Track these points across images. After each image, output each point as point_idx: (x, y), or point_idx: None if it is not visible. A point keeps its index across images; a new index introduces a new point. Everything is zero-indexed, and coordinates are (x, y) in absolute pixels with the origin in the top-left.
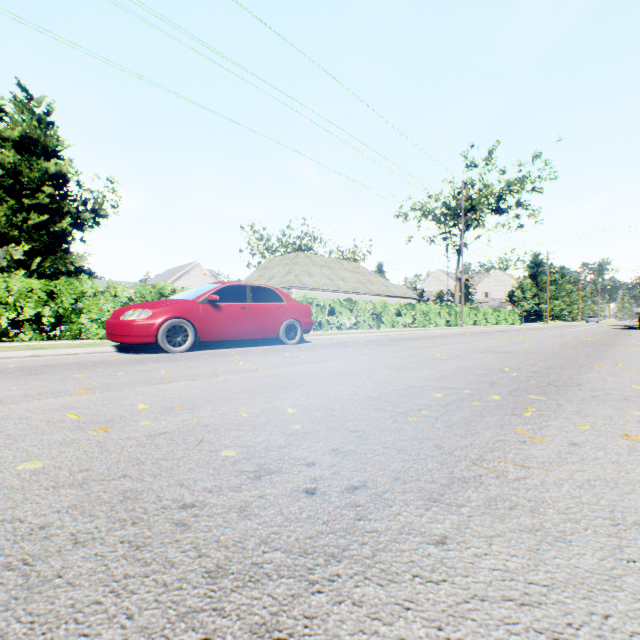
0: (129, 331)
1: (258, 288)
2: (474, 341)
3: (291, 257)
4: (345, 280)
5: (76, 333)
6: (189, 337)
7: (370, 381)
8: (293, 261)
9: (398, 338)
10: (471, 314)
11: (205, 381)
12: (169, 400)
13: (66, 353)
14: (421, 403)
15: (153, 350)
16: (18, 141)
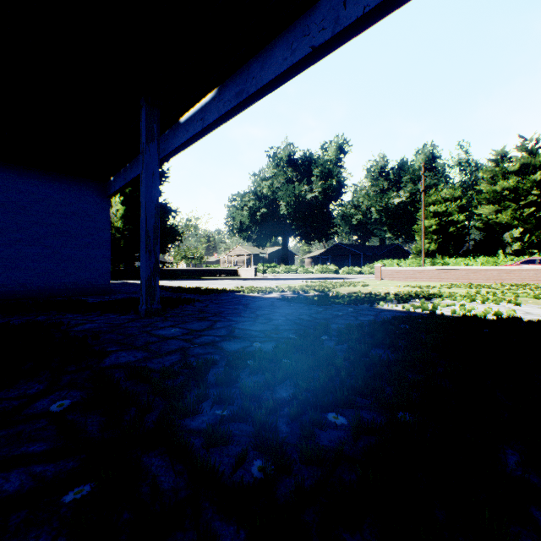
0: None
1: None
2: None
3: None
4: None
5: None
6: None
7: None
8: None
9: None
10: None
11: None
12: None
13: None
14: None
15: None
16: (517, 169)
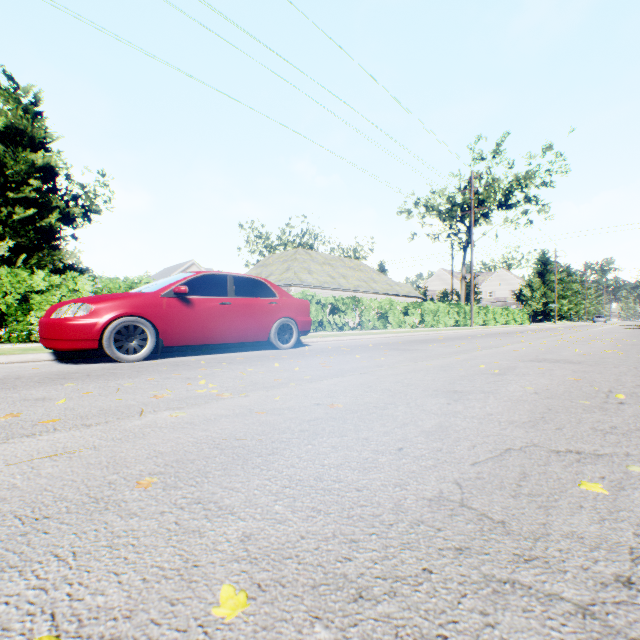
0: (60, 333)
1: (243, 279)
2: (505, 344)
3: (290, 254)
4: (347, 278)
5: (23, 335)
6: (148, 341)
7: (415, 430)
8: (292, 258)
9: (411, 340)
10: (480, 313)
11: (106, 430)
12: None
13: None
14: (593, 535)
15: (105, 357)
16: (3, 132)
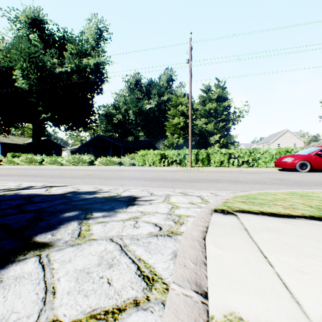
0: (285, 164)
1: None
2: None
3: None
4: None
5: (257, 165)
6: (307, 167)
7: None
8: None
9: None
10: None
11: None
12: (318, 178)
13: (264, 170)
14: None
15: (290, 171)
16: (215, 99)
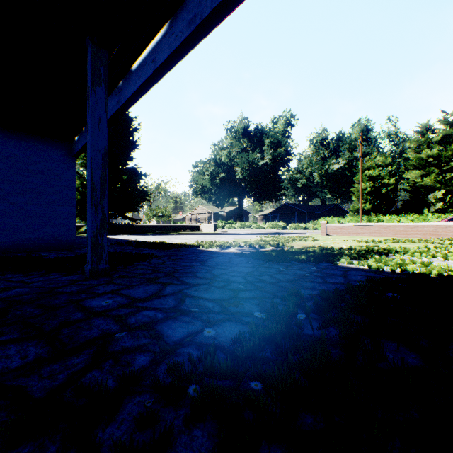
0: None
1: None
2: None
3: None
4: None
5: None
6: None
7: None
8: None
9: None
10: None
11: None
12: None
13: None
14: None
15: None
16: (440, 139)
